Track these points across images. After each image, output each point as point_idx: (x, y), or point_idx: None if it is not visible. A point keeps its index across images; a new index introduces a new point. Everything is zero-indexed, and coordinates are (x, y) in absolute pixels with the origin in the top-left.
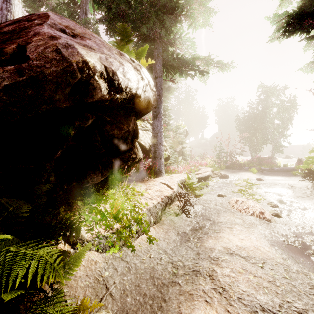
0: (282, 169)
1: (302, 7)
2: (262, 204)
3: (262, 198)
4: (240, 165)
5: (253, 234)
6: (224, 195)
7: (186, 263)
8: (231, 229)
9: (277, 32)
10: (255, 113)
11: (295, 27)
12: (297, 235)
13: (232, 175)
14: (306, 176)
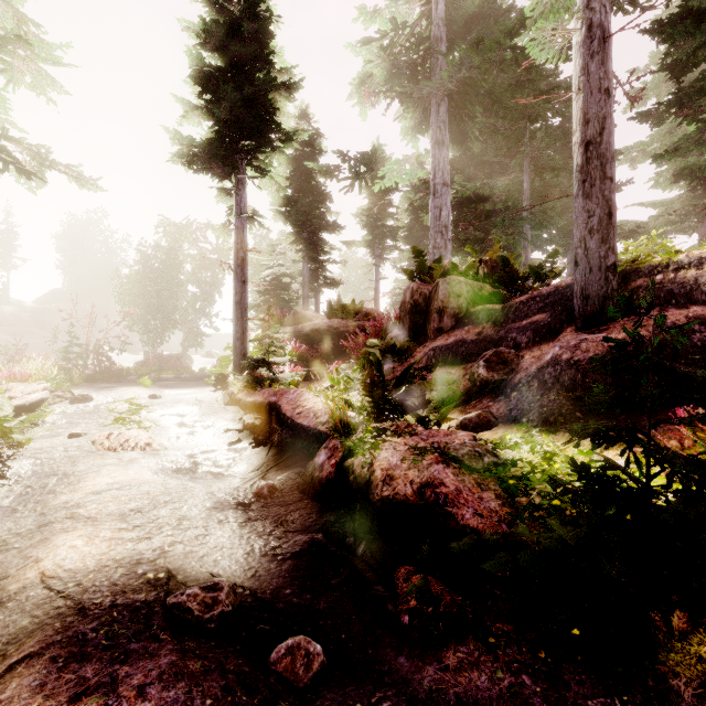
0: (194, 376)
1: (212, 144)
2: (153, 433)
3: (154, 426)
4: (119, 373)
5: (133, 468)
6: (85, 432)
7: (22, 529)
8: (99, 471)
9: (181, 159)
10: (153, 266)
11: (205, 163)
12: (190, 458)
13: (101, 395)
14: (218, 385)
